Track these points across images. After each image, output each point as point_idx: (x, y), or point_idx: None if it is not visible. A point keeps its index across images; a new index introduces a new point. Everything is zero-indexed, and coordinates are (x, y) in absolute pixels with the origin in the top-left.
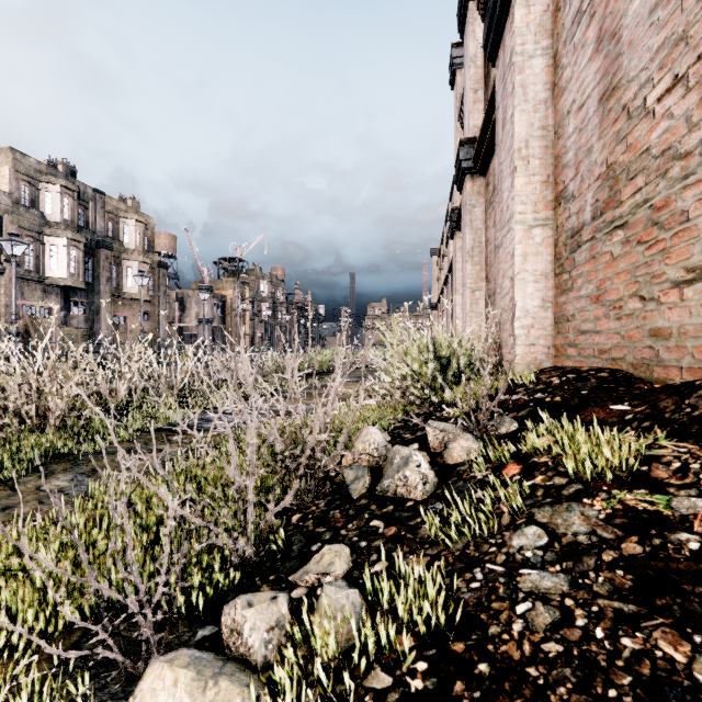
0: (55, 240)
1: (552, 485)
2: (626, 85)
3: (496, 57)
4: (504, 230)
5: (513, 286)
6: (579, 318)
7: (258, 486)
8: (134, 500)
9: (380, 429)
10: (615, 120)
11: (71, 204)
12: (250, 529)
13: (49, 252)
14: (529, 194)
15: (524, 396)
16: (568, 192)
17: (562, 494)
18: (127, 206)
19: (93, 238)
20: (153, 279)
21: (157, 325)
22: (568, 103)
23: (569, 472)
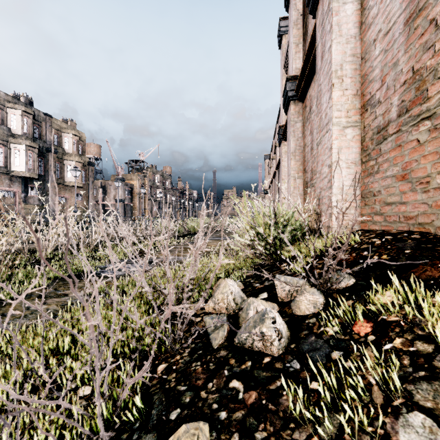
0: (18, 146)
1: (417, 352)
2: (434, 2)
3: (316, 10)
4: (322, 132)
5: (331, 171)
6: (385, 193)
7: (129, 336)
8: (12, 353)
9: (235, 278)
10: (422, 33)
11: (29, 123)
12: (98, 411)
13: (14, 154)
14: (343, 104)
15: (353, 254)
16: (375, 100)
17: (434, 366)
18: (67, 125)
19: (44, 145)
20: (84, 173)
21: (87, 203)
22: (375, 33)
23: (439, 340)
